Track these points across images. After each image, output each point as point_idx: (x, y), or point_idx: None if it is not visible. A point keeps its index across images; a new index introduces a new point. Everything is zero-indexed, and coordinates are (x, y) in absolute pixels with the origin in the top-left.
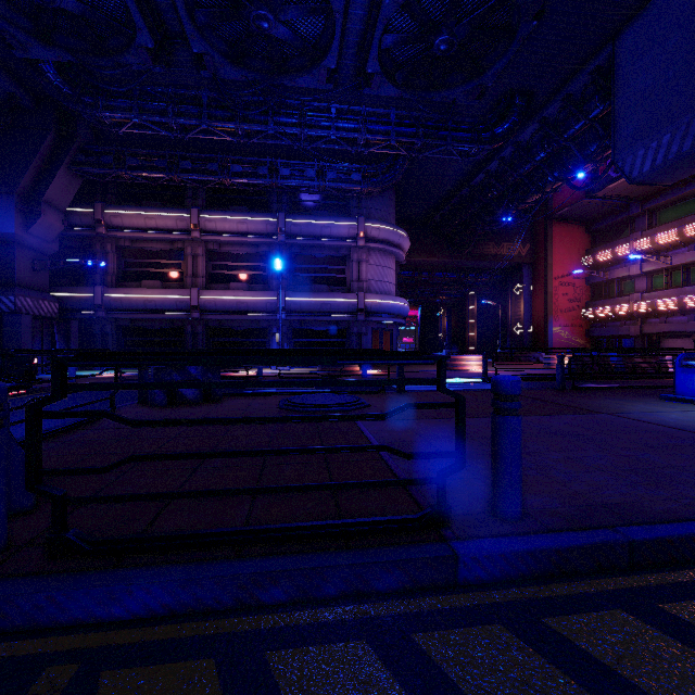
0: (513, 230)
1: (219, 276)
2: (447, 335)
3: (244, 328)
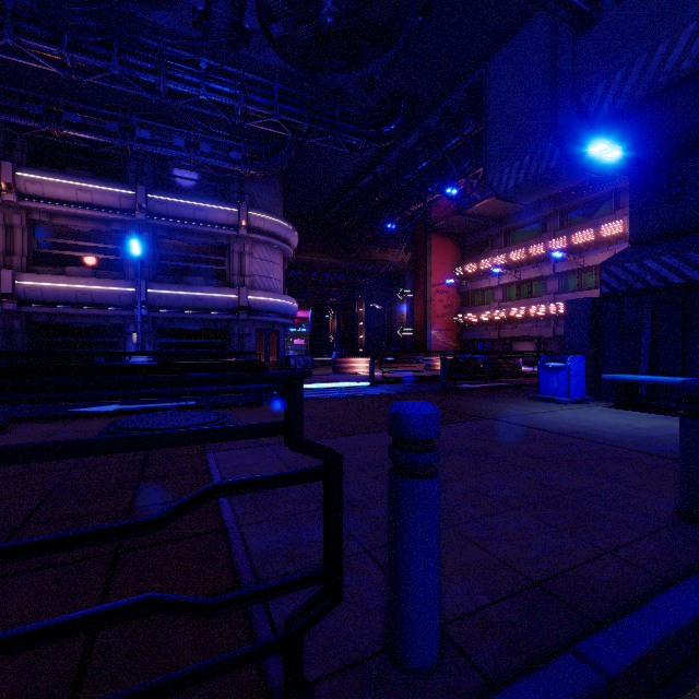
0: (397, 238)
1: (50, 256)
2: (337, 337)
3: (89, 325)
